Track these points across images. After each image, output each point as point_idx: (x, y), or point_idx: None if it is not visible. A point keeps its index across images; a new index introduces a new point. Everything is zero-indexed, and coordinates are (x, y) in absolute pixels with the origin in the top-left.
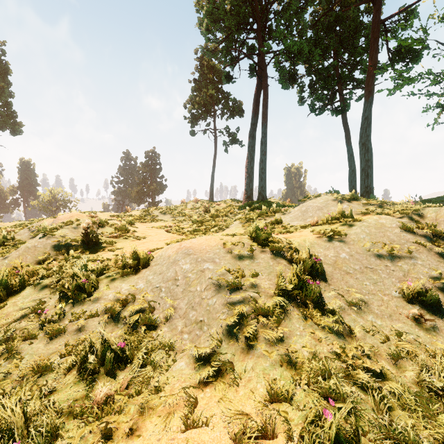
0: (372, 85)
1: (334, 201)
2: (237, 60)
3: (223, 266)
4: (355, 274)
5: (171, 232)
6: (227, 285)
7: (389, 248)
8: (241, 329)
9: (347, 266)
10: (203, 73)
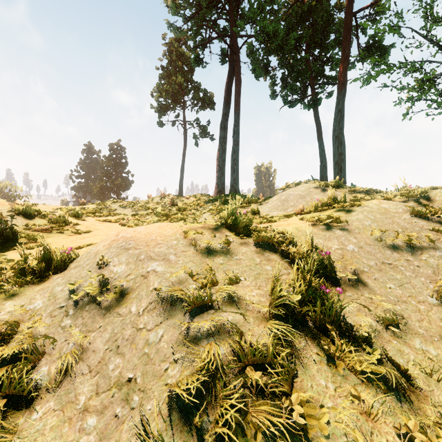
0: (345, 77)
1: (316, 189)
2: (208, 40)
3: (182, 266)
4: (372, 273)
5: (126, 225)
6: (185, 301)
7: (406, 237)
8: (211, 404)
9: (360, 262)
10: (172, 60)
